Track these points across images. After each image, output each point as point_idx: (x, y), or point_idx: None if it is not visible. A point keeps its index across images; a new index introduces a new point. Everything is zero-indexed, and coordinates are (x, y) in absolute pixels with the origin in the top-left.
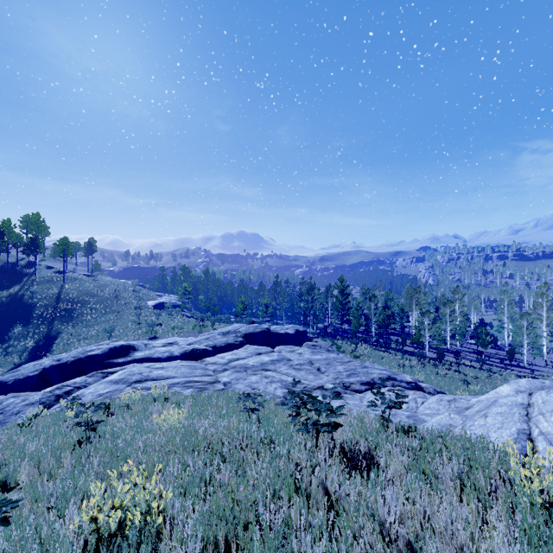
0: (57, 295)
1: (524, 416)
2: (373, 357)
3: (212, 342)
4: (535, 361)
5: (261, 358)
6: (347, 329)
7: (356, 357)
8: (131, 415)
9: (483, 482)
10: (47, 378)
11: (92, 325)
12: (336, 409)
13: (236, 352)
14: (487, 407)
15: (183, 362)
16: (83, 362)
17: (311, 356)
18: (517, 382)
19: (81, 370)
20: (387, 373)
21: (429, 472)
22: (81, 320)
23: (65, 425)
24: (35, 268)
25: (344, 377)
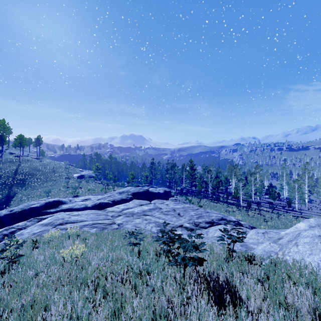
0: (15, 170)
1: None
2: (210, 206)
3: (113, 198)
4: (301, 207)
5: (142, 207)
6: (194, 190)
7: (200, 206)
8: (50, 248)
9: None
10: (2, 223)
11: (37, 188)
12: (199, 245)
13: (127, 204)
14: (295, 238)
15: (92, 211)
16: (27, 212)
17: (174, 206)
18: (308, 220)
19: (25, 217)
20: (221, 216)
21: (284, 302)
22: (30, 186)
23: None
24: (2, 153)
25: (195, 218)
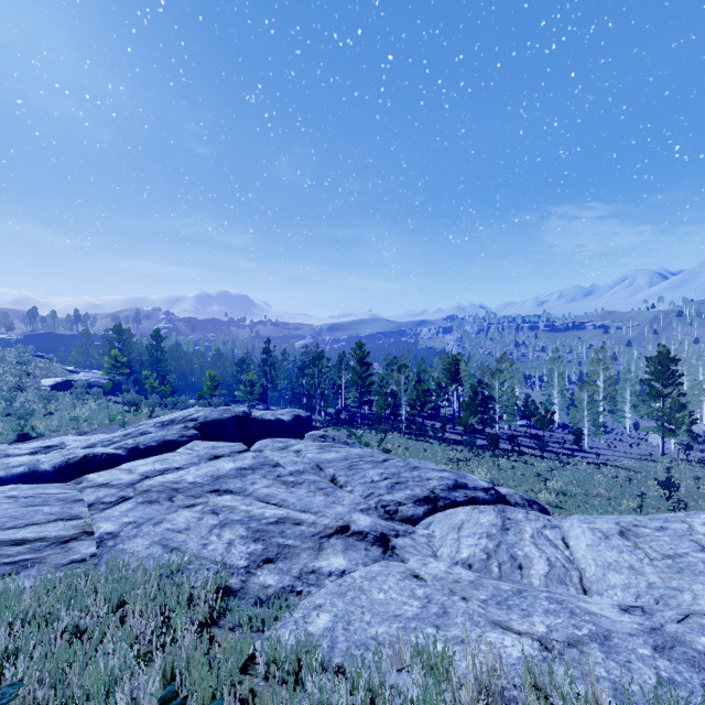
0: None
1: None
2: (410, 450)
3: (134, 440)
4: (592, 443)
5: (217, 465)
6: (368, 414)
7: (386, 451)
8: None
9: None
10: None
11: None
12: None
13: (167, 456)
14: None
15: (21, 488)
16: None
17: (319, 455)
18: None
19: None
20: (451, 476)
21: None
22: None
23: None
24: None
25: (383, 491)
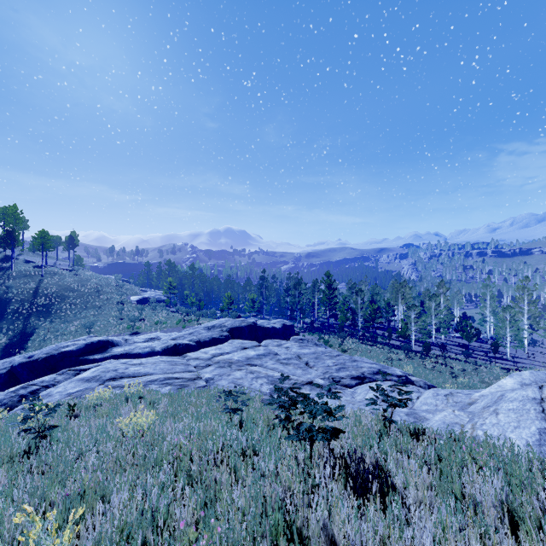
0: (34, 289)
1: (541, 413)
2: (361, 351)
3: (196, 337)
4: (517, 353)
5: (246, 352)
6: (334, 324)
7: (344, 351)
8: (98, 417)
9: (539, 511)
10: (16, 377)
11: (71, 320)
12: (334, 410)
13: (220, 346)
14: (495, 402)
15: (163, 357)
16: (56, 359)
17: (299, 350)
18: (519, 374)
19: (54, 367)
20: (377, 367)
21: (460, 494)
22: (60, 316)
23: (16, 431)
24: (12, 262)
25: (333, 371)
